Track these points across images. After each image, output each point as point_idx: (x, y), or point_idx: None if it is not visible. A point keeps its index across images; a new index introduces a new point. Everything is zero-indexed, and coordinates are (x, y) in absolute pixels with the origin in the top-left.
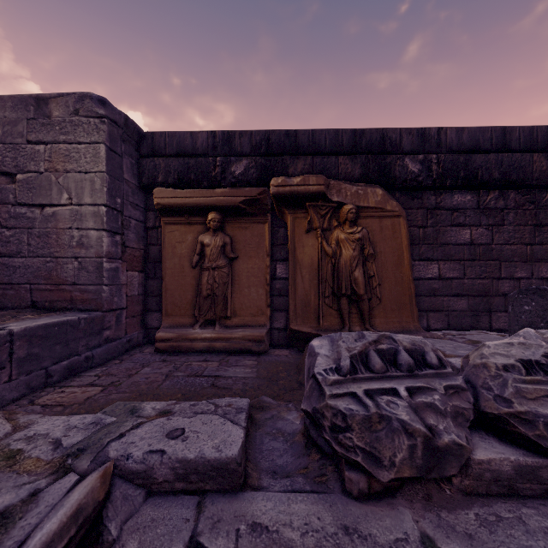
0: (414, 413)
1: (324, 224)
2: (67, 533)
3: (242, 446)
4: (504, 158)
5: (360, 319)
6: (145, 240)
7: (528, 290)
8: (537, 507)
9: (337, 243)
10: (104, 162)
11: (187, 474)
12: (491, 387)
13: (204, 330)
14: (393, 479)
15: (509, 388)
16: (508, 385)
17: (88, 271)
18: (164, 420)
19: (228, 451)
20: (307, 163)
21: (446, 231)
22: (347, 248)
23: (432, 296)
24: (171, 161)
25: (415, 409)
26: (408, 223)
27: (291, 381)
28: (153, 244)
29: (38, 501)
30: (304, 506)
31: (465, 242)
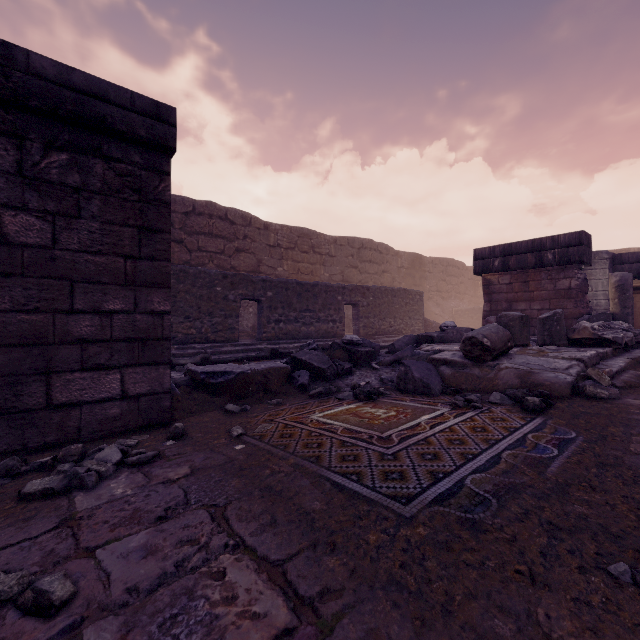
0: None
1: None
2: None
3: None
4: None
5: None
6: None
7: None
8: None
9: None
10: (607, 275)
11: None
12: None
13: None
14: None
15: None
16: None
17: None
18: None
19: None
20: None
21: None
22: None
23: None
24: (632, 265)
25: None
26: None
27: None
28: None
29: None
30: None
31: None
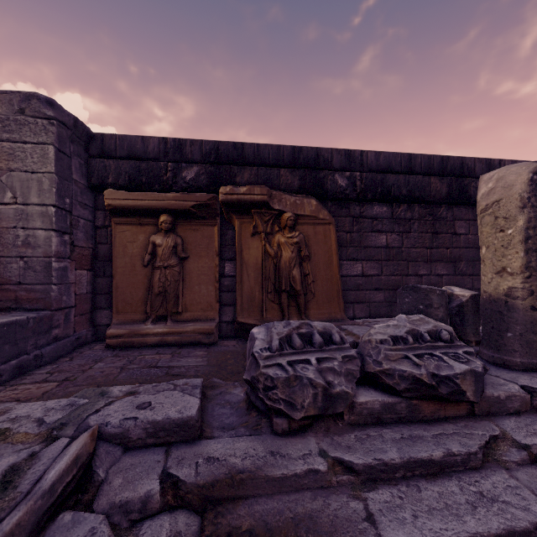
0: (319, 374)
1: (267, 229)
2: (71, 471)
3: (199, 409)
4: (410, 179)
5: (297, 311)
6: (93, 238)
7: (408, 287)
8: (392, 428)
9: (279, 246)
10: (52, 163)
11: (157, 432)
12: (371, 355)
13: (156, 325)
14: (303, 417)
15: (381, 354)
16: (381, 353)
17: (35, 270)
18: (132, 398)
19: (188, 413)
20: (253, 174)
21: (368, 236)
22: (286, 250)
23: (357, 290)
24: (122, 163)
25: (320, 372)
26: (338, 228)
27: (238, 366)
28: (102, 243)
29: (39, 457)
30: (244, 443)
31: (382, 246)
